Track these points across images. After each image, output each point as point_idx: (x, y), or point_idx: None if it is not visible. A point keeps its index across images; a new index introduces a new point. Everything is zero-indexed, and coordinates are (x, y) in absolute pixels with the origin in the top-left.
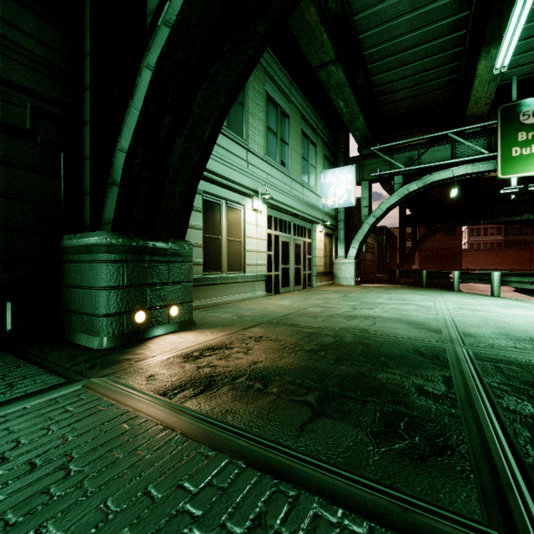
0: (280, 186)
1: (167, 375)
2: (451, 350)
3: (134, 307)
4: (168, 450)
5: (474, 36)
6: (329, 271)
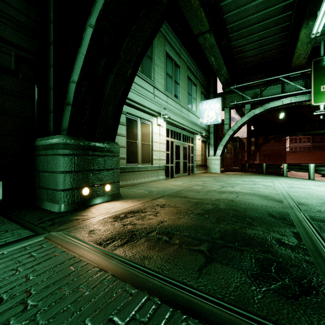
0: (174, 110)
1: (102, 230)
2: (293, 214)
3: (82, 185)
4: (102, 288)
5: (297, 15)
6: (204, 164)
